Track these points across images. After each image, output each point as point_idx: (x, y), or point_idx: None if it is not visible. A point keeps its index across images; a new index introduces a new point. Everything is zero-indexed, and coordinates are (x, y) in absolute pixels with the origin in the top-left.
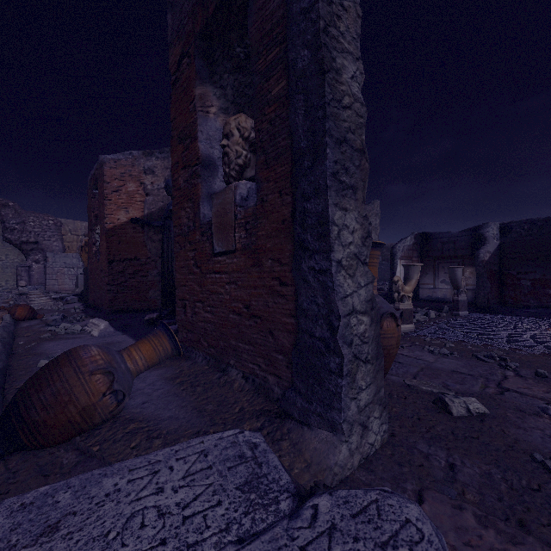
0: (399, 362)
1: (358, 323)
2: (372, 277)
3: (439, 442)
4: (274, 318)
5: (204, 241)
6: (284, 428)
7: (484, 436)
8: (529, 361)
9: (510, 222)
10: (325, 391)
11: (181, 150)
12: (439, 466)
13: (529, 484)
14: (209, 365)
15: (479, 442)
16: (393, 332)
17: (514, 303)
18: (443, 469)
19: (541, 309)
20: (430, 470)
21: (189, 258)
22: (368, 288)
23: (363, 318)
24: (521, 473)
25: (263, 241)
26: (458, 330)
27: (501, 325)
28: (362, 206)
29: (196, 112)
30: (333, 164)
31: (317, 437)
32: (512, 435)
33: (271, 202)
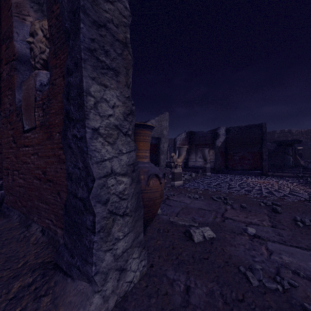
0: (170, 205)
1: (117, 183)
2: (134, 146)
3: (183, 266)
4: (60, 181)
5: (18, 121)
6: (52, 281)
7: (211, 256)
8: (238, 198)
9: (230, 127)
10: (83, 246)
11: (4, 48)
12: (179, 291)
13: (237, 295)
14: (20, 221)
15: (208, 261)
16: (157, 188)
17: (231, 168)
18: (181, 294)
19: (243, 170)
20: (172, 297)
21: (10, 136)
22: (130, 155)
23: (123, 178)
24: (232, 286)
25: (53, 118)
26: (205, 183)
27: (225, 179)
28: (124, 88)
29: (12, 16)
30: (90, 41)
31: (75, 289)
32: (228, 252)
33: (58, 85)
